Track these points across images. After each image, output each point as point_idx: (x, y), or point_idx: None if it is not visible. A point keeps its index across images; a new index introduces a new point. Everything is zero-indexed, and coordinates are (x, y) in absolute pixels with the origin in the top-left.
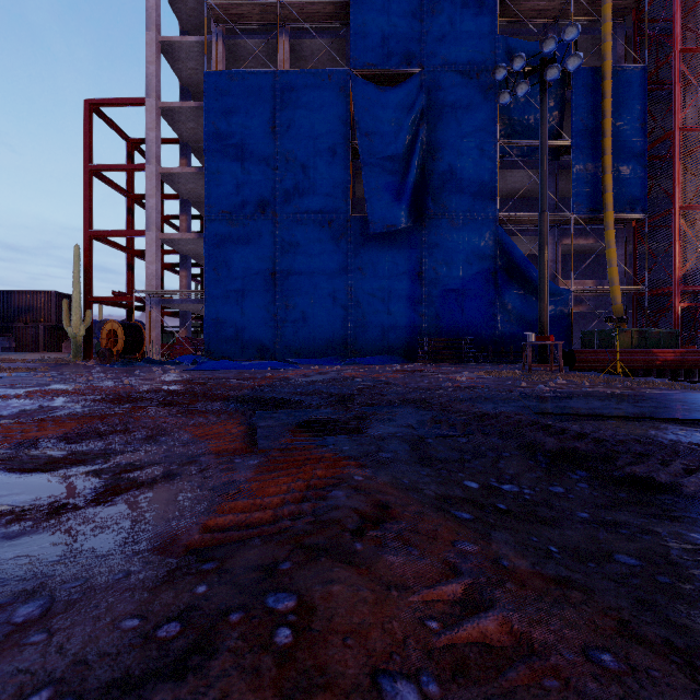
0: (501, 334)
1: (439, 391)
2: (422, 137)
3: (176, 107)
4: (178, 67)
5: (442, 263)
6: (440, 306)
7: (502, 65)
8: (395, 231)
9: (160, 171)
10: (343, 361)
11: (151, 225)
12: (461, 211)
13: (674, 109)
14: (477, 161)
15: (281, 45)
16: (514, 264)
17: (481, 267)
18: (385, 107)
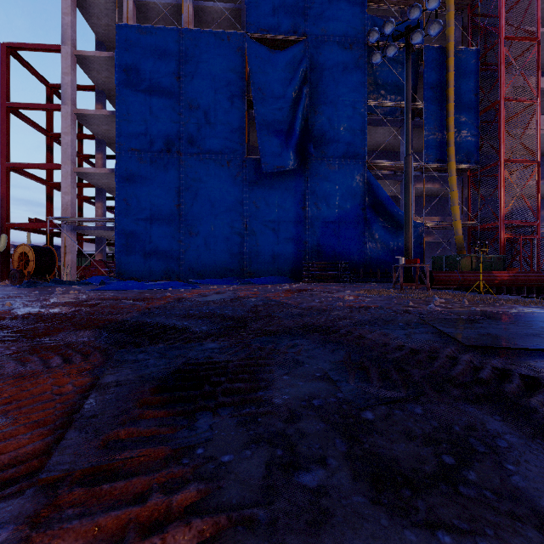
0: (369, 258)
1: (334, 311)
2: (306, 93)
3: (90, 56)
4: (94, 22)
5: (322, 199)
6: (320, 235)
7: (375, 29)
8: (283, 171)
9: (75, 111)
10: (240, 281)
11: (66, 160)
12: (337, 157)
13: (500, 83)
14: (350, 116)
15: (186, 8)
16: (380, 201)
17: (354, 203)
18: (275, 67)
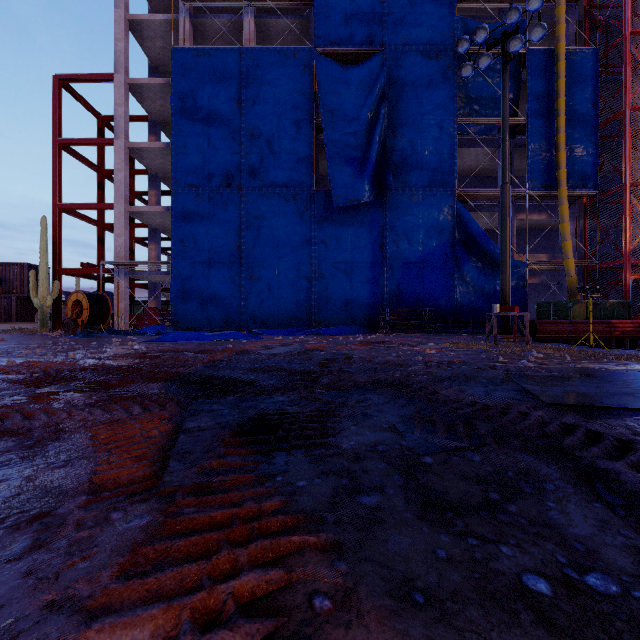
0: (459, 305)
1: (411, 367)
2: (384, 114)
3: (144, 84)
4: (147, 46)
5: (403, 236)
6: (401, 278)
7: (465, 37)
8: (357, 205)
9: (128, 145)
10: (307, 331)
11: (119, 199)
12: (421, 186)
13: (625, 90)
14: (436, 138)
15: (247, 24)
16: (472, 237)
17: (441, 240)
18: (348, 85)
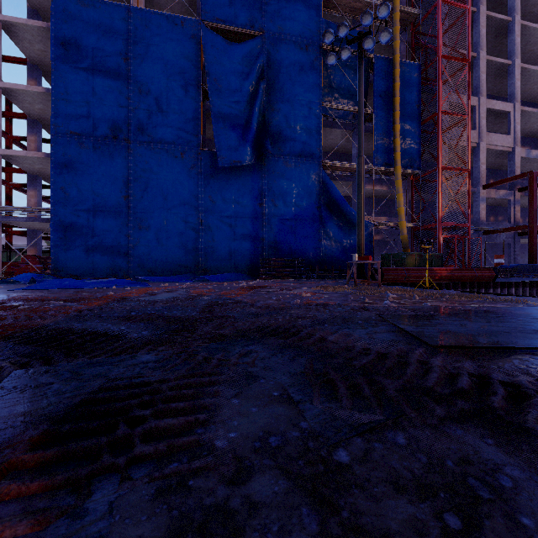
0: (324, 255)
1: (292, 310)
2: (263, 89)
3: (20, 23)
4: None
5: (279, 196)
6: (277, 232)
7: (330, 30)
8: (240, 166)
9: (0, 85)
10: (194, 278)
11: None
12: (294, 155)
13: (438, 97)
14: (306, 116)
15: None
16: (334, 200)
17: (310, 202)
18: (232, 59)
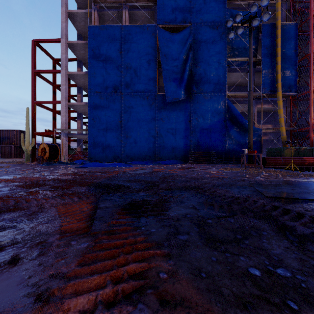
0: (228, 149)
1: (203, 179)
2: (191, 56)
3: (75, 43)
4: (76, 24)
5: (200, 116)
6: (199, 136)
7: (230, 19)
8: (178, 101)
9: (67, 73)
10: (154, 162)
11: (63, 98)
12: (209, 91)
13: (310, 43)
14: (217, 68)
15: (124, 14)
16: (234, 116)
17: (219, 118)
18: (173, 42)
